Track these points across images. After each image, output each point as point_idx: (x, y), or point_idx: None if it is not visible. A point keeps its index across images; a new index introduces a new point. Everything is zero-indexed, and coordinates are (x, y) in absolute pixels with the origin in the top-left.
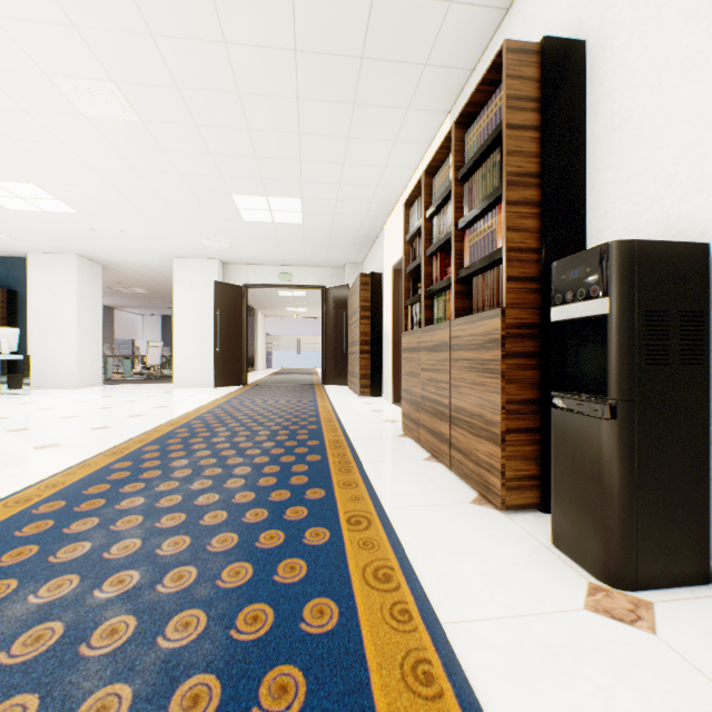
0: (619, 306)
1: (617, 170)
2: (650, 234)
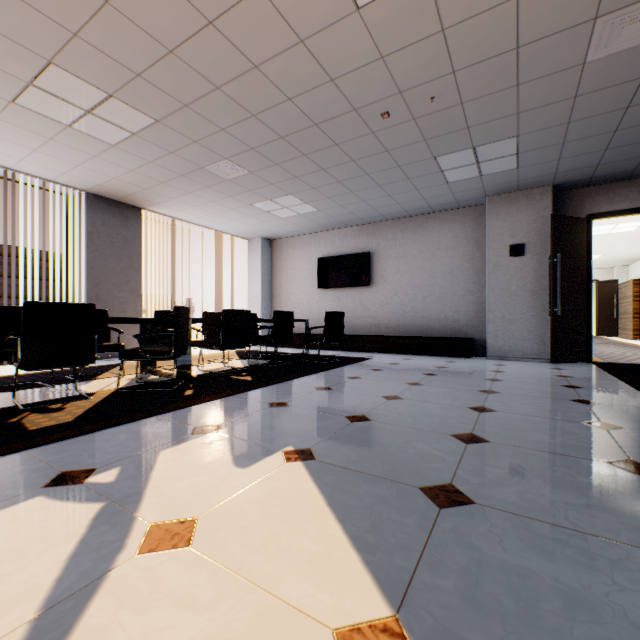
0: None
1: None
2: None
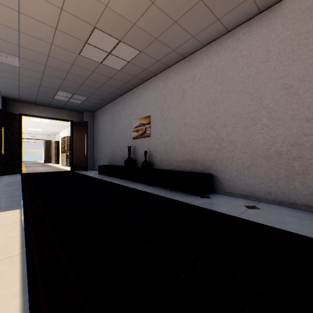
0: (69, 154)
1: None
2: None
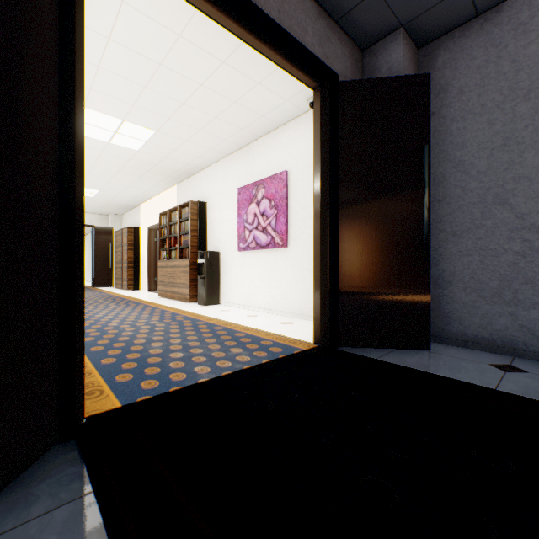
0: (206, 261)
1: (212, 233)
2: (215, 247)
